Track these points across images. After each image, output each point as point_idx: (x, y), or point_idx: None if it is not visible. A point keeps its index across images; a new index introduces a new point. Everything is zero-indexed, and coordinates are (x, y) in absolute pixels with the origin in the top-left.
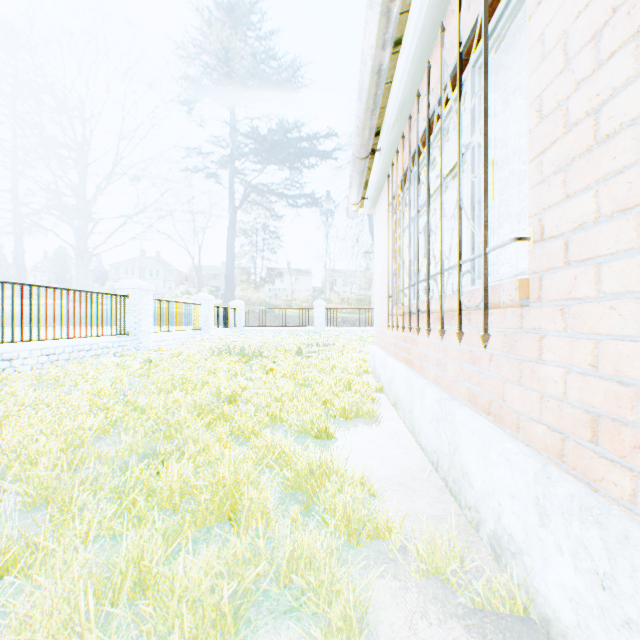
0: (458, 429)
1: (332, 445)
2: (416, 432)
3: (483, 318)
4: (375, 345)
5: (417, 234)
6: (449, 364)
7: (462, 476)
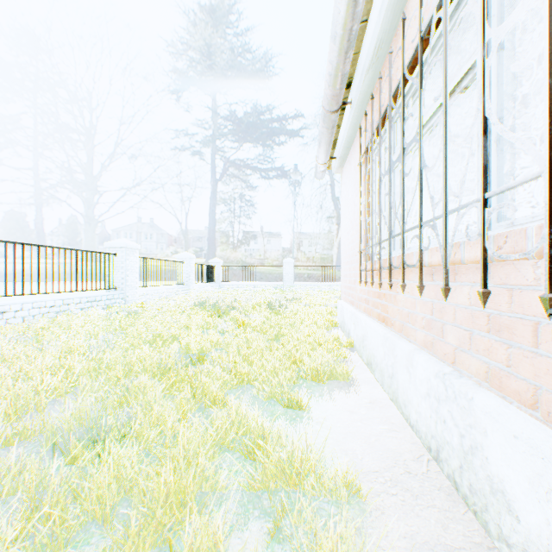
0: (481, 423)
1: (305, 417)
2: (400, 403)
3: (548, 271)
4: (342, 300)
5: (402, 177)
6: (449, 328)
7: (491, 492)
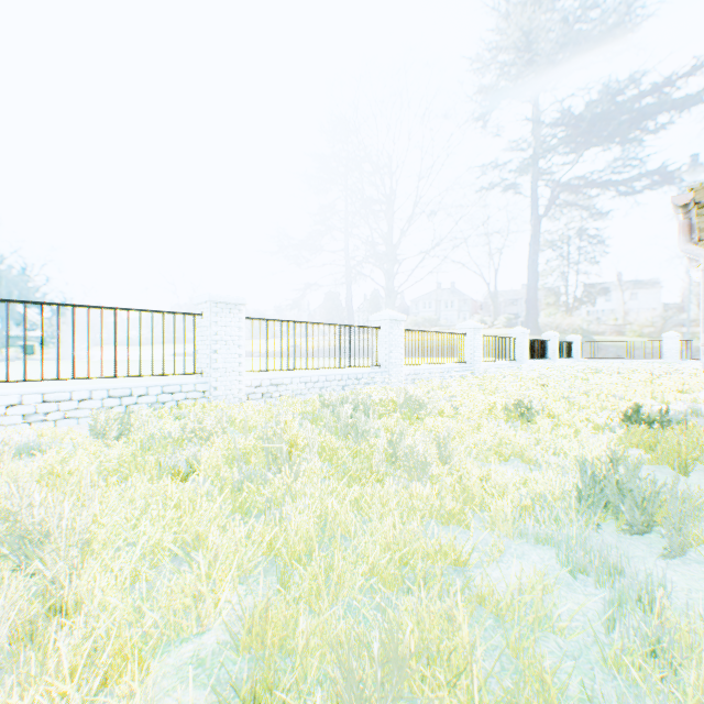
0: None
1: None
2: None
3: None
4: None
5: None
6: None
7: None
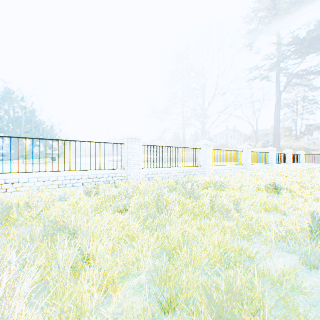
0: None
1: None
2: None
3: None
4: None
5: None
6: None
7: None
